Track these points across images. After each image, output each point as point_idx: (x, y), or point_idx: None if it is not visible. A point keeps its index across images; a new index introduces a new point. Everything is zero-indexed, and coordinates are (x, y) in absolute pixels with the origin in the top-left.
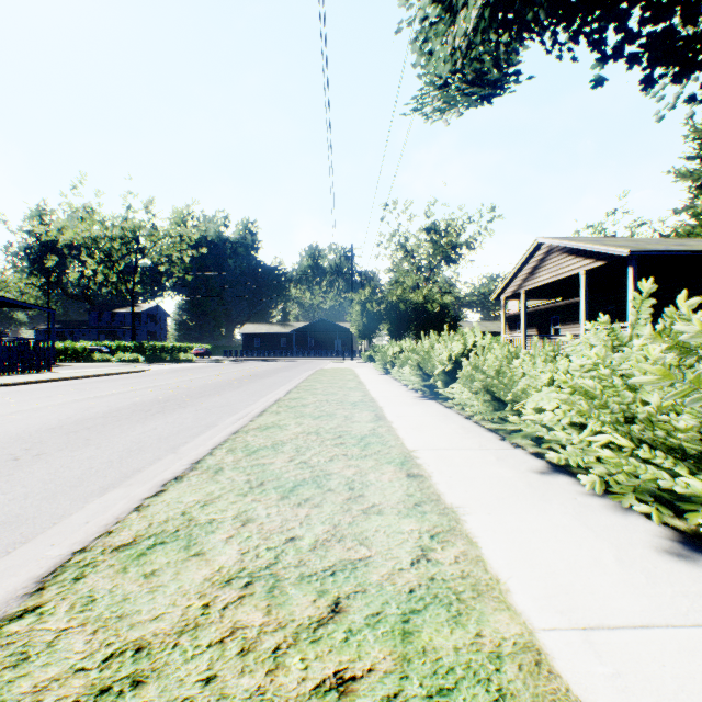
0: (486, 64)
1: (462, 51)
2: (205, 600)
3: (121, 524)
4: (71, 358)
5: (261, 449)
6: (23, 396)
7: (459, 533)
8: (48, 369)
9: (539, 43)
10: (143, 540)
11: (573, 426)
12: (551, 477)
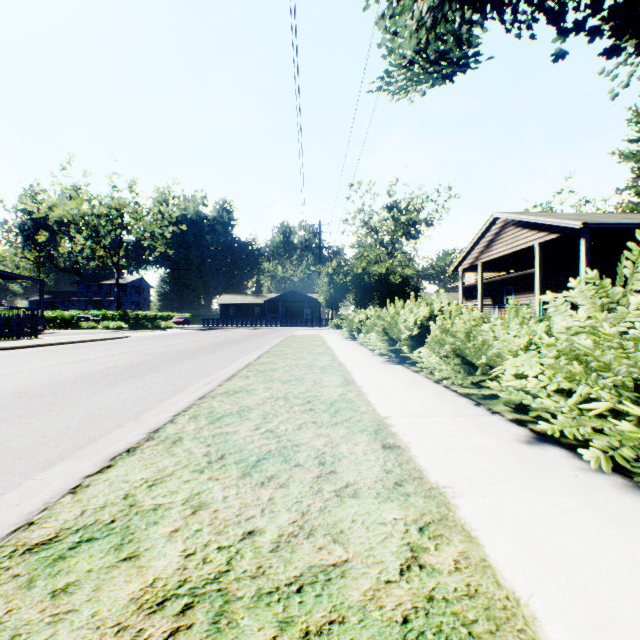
0: (448, 43)
1: (427, 26)
2: (123, 639)
3: (47, 512)
4: (60, 325)
5: (226, 415)
6: (2, 361)
7: (452, 524)
8: (35, 335)
9: (499, 22)
10: (67, 535)
11: (559, 391)
12: (540, 448)
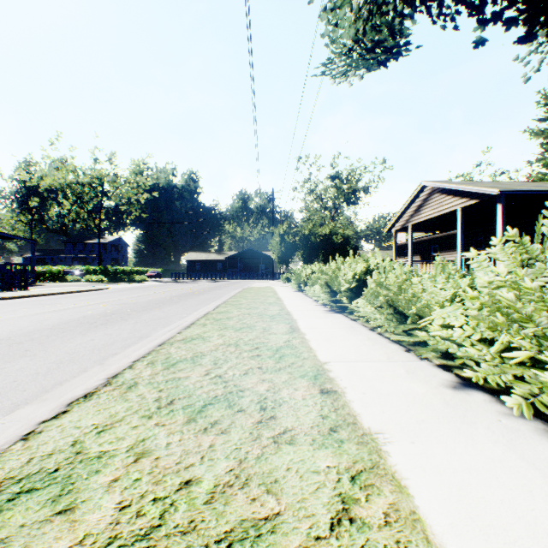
0: (383, 33)
1: (364, 17)
2: None
3: None
4: (49, 279)
5: (181, 361)
6: None
7: (383, 473)
8: (25, 287)
9: (427, 15)
10: (8, 485)
11: (482, 340)
12: (465, 393)
